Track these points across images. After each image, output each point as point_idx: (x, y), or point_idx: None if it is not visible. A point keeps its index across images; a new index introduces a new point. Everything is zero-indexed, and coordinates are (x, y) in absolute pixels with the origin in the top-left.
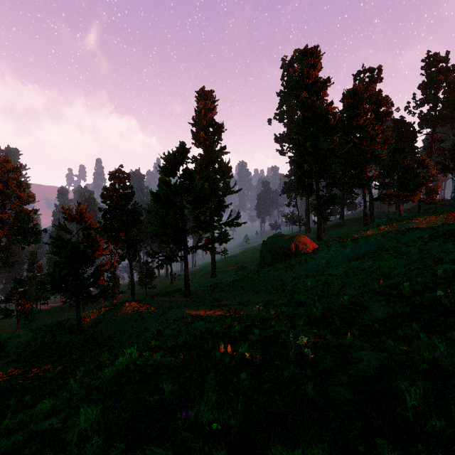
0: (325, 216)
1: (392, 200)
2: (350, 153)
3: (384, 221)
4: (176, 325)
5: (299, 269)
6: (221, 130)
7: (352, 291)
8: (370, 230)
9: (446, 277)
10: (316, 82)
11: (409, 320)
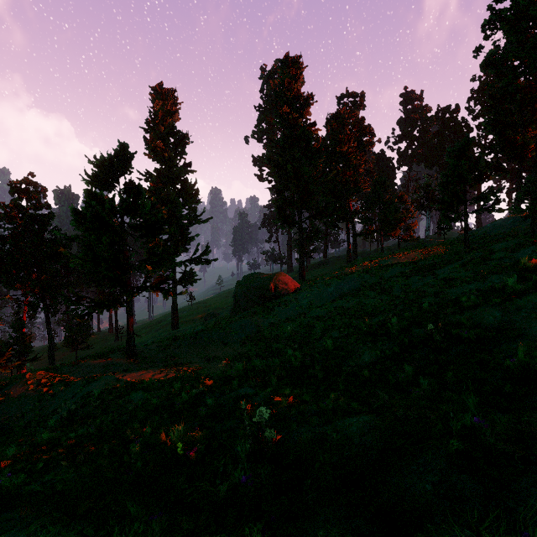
0: (308, 253)
1: (374, 237)
2: (334, 183)
3: (367, 257)
4: (102, 400)
5: (279, 312)
6: (185, 142)
7: (337, 333)
8: (353, 267)
9: (432, 310)
10: (298, 97)
11: (398, 363)
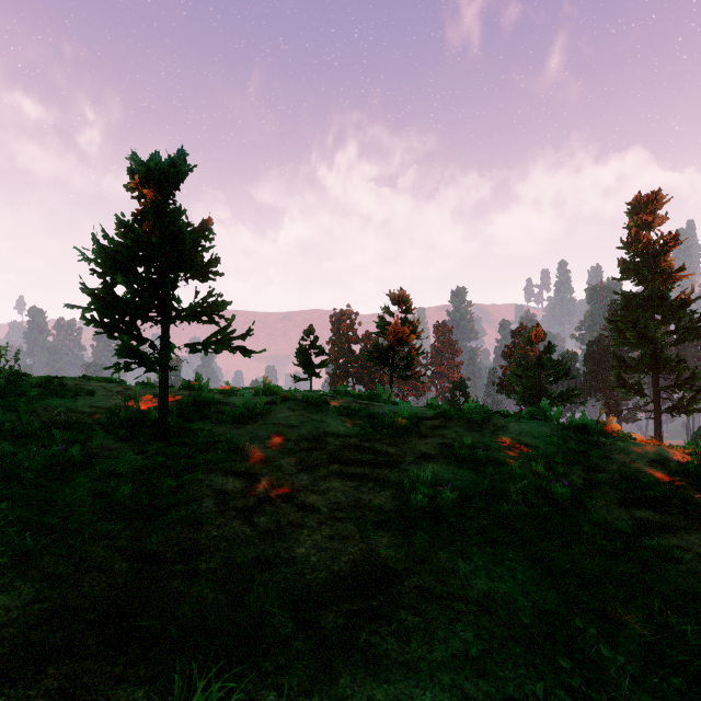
0: None
1: None
2: None
3: None
4: None
5: None
6: (674, 244)
7: None
8: None
9: None
10: None
11: None
